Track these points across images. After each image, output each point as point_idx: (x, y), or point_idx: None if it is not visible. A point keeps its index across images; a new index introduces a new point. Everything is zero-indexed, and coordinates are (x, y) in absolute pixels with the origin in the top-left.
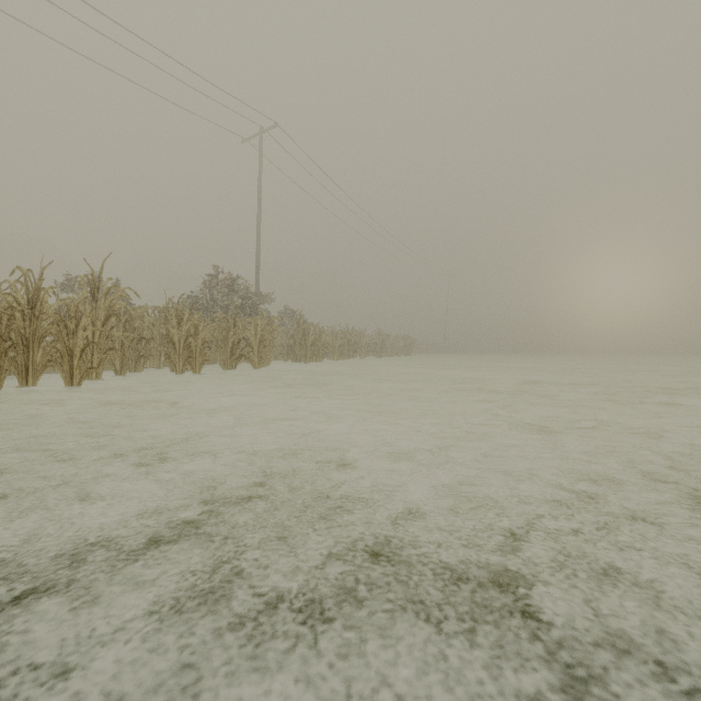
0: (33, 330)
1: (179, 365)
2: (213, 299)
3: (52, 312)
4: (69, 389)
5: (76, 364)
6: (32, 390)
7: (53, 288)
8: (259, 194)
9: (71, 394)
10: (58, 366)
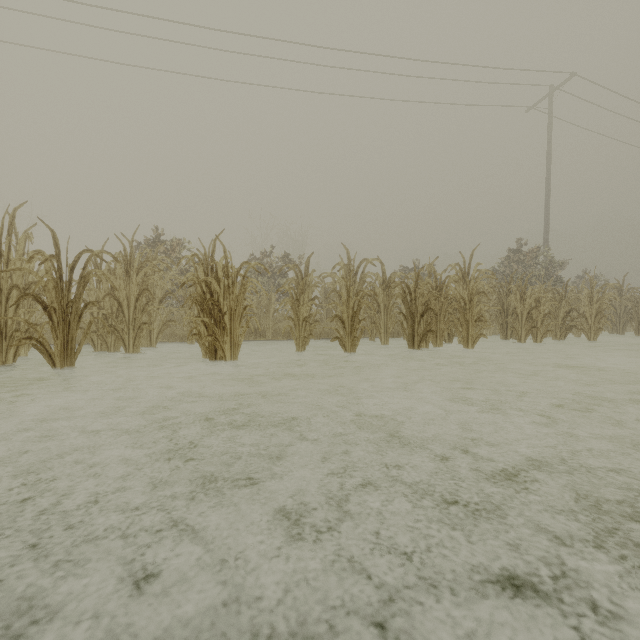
0: (439, 307)
1: (520, 334)
2: (511, 272)
3: (455, 294)
4: (465, 350)
5: (470, 332)
6: (438, 349)
7: (457, 276)
8: (547, 157)
9: (467, 355)
10: (458, 333)
